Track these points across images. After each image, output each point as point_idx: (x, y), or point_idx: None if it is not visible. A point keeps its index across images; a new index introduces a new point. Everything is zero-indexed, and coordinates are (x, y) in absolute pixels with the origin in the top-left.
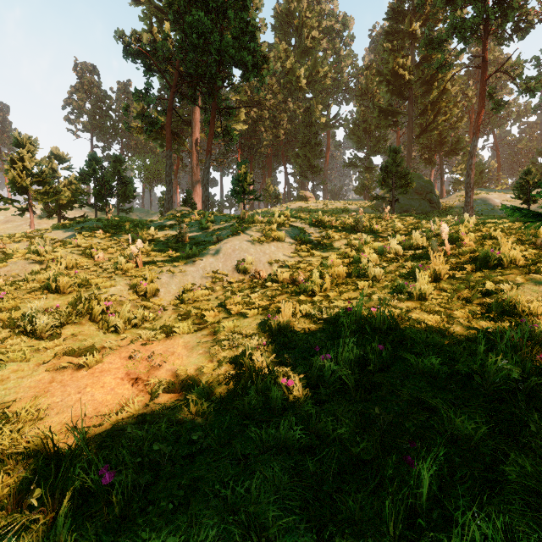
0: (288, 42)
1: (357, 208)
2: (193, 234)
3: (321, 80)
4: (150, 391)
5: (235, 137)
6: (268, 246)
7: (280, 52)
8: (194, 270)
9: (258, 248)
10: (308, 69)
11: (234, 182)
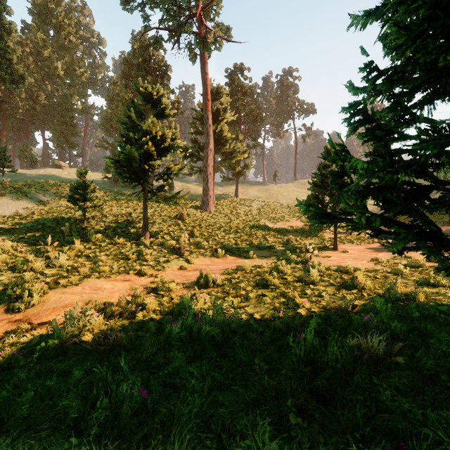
0: (46, 31)
1: (98, 180)
2: None
3: (78, 75)
4: None
5: None
6: (23, 201)
7: (38, 39)
8: None
9: (17, 202)
10: (66, 64)
11: None
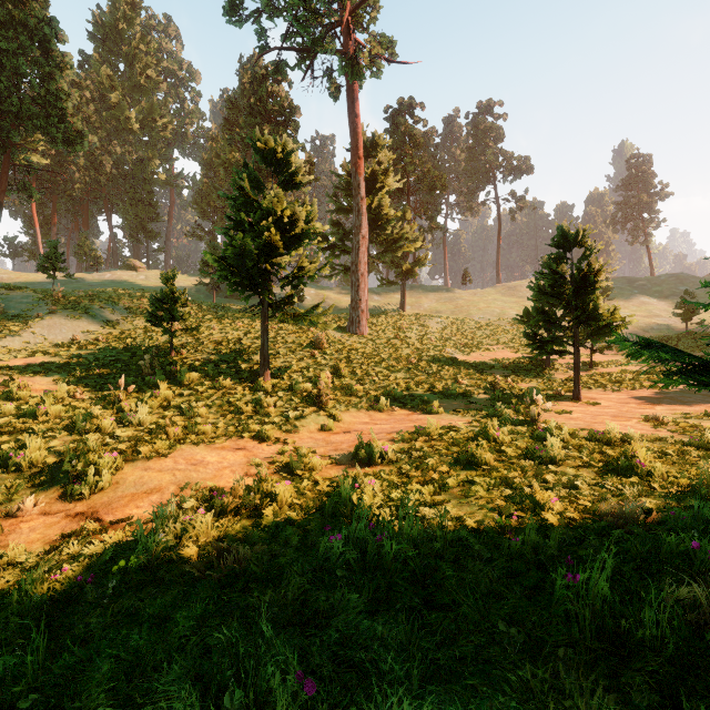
0: (114, 64)
1: (190, 287)
2: (5, 307)
3: (160, 128)
4: (40, 363)
5: (36, 195)
6: (82, 322)
7: (102, 77)
8: (28, 334)
9: (75, 323)
10: (143, 112)
11: (42, 258)
